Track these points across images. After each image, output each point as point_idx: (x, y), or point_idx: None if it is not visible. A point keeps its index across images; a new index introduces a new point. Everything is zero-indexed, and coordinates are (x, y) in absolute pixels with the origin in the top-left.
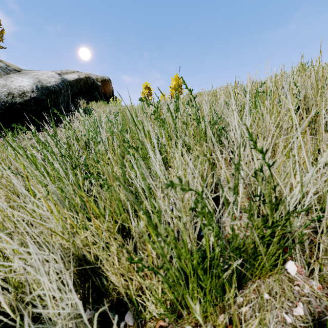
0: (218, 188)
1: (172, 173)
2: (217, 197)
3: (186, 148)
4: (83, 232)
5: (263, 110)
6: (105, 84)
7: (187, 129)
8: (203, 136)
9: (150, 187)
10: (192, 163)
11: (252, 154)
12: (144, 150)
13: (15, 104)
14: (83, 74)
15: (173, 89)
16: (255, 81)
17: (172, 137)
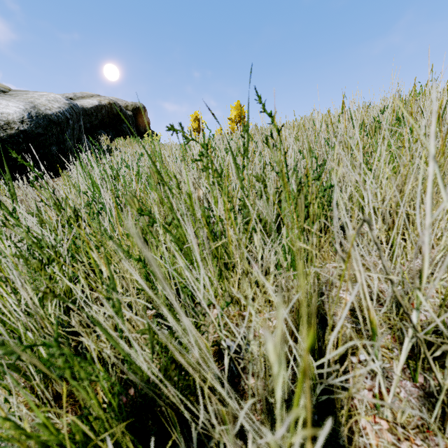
0: (325, 306)
1: (234, 274)
2: (325, 327)
3: (261, 225)
4: (54, 400)
5: (415, 154)
6: (138, 113)
7: (263, 190)
8: (294, 201)
9: (185, 330)
10: (272, 251)
11: (390, 237)
12: (179, 231)
13: None
14: (106, 98)
15: (234, 122)
16: (358, 107)
17: (234, 200)
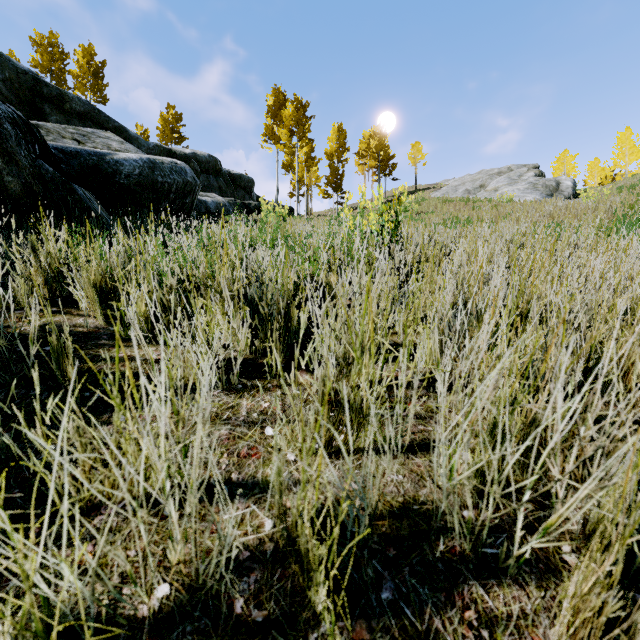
0: None
1: None
2: None
3: None
4: None
5: None
6: None
7: None
8: None
9: None
10: None
11: None
12: None
13: (575, 190)
14: (536, 170)
15: (621, 150)
16: None
17: None
